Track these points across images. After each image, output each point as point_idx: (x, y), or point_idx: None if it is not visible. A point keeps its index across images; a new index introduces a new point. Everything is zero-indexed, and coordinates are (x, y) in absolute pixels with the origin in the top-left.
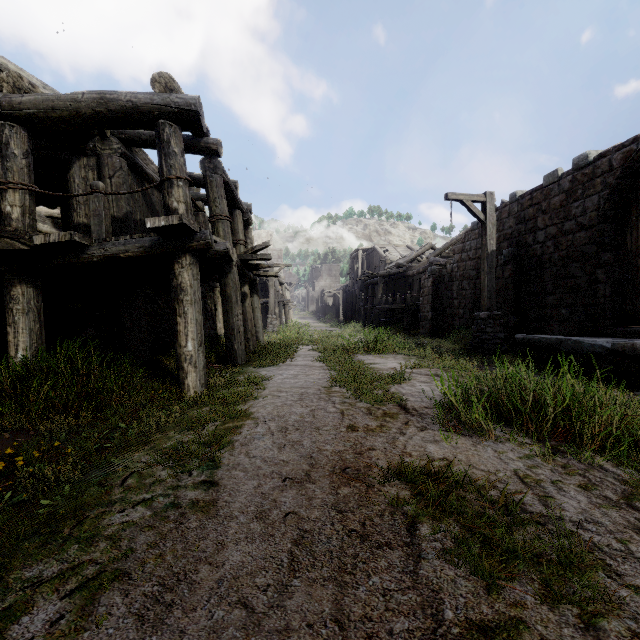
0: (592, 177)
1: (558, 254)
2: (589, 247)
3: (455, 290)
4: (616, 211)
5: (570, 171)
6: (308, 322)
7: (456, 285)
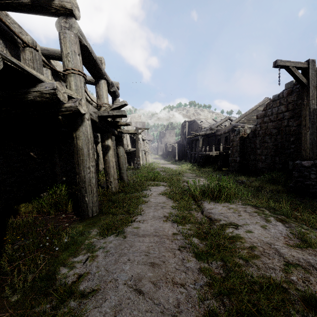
0: None
1: None
2: None
3: (258, 143)
4: None
5: None
6: (158, 161)
7: (259, 139)
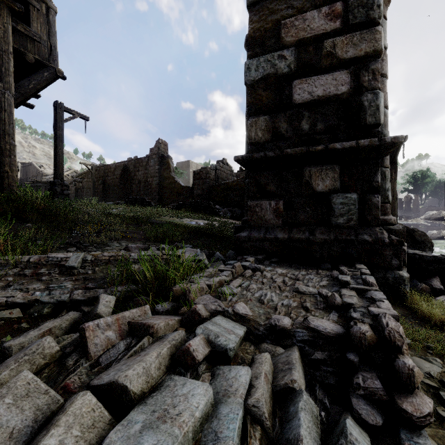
0: (119, 167)
1: (113, 184)
2: (118, 183)
3: (85, 192)
4: (123, 176)
5: (115, 163)
6: None
7: (85, 190)
